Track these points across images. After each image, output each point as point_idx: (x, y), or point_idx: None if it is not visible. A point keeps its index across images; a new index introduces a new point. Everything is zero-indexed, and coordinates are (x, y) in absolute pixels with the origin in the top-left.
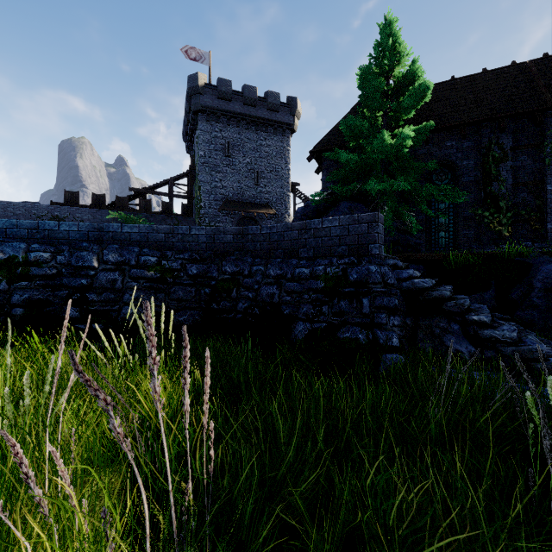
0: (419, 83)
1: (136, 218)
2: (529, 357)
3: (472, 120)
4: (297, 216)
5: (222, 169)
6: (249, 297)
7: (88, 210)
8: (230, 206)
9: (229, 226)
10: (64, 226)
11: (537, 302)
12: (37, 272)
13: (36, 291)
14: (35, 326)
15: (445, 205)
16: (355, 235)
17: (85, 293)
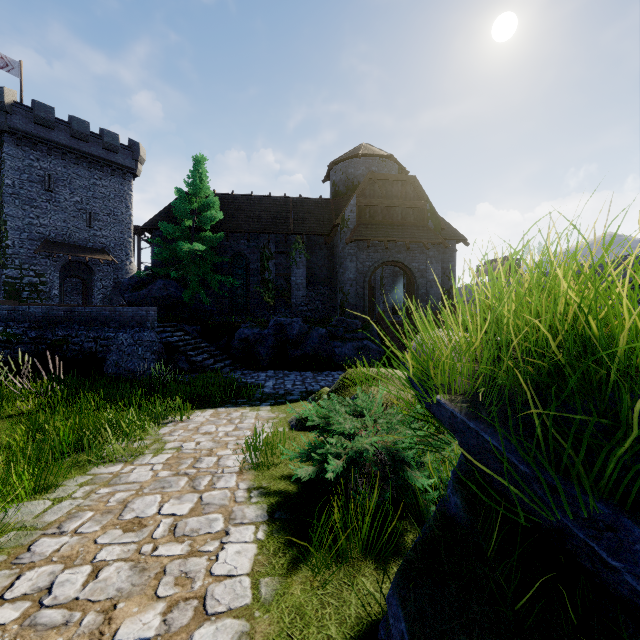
0: (209, 211)
1: None
2: (205, 366)
3: (253, 231)
4: (124, 285)
5: (40, 204)
6: (76, 350)
7: None
8: (53, 248)
9: (51, 270)
10: None
11: (235, 345)
12: None
13: None
14: None
15: (242, 282)
16: (140, 317)
17: None
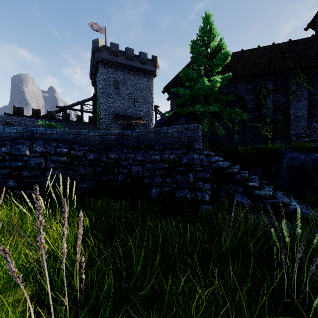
0: (223, 51)
1: (56, 125)
2: (278, 205)
3: (252, 73)
4: (155, 124)
5: (113, 96)
6: (125, 173)
7: (29, 119)
8: (118, 118)
9: (117, 130)
10: (7, 129)
11: (284, 174)
12: None
13: None
14: None
15: (238, 120)
16: (186, 136)
17: (21, 171)
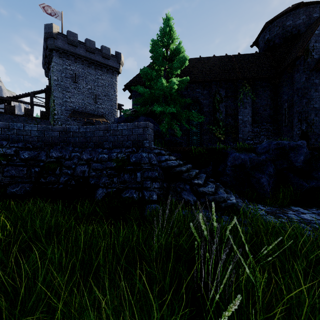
0: (181, 55)
1: None
2: (219, 201)
3: (207, 79)
4: (114, 123)
5: (70, 90)
6: (68, 173)
7: None
8: (77, 115)
9: None
10: None
11: (228, 172)
12: None
13: None
14: None
15: (196, 122)
16: (136, 134)
17: None
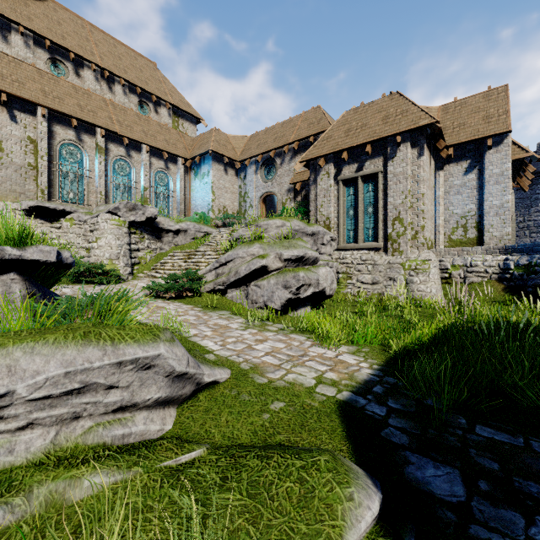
0: None
1: None
2: None
3: None
4: None
5: None
6: None
7: None
8: None
9: None
10: None
11: None
12: (539, 270)
13: (538, 280)
14: (536, 298)
15: None
16: None
17: None
